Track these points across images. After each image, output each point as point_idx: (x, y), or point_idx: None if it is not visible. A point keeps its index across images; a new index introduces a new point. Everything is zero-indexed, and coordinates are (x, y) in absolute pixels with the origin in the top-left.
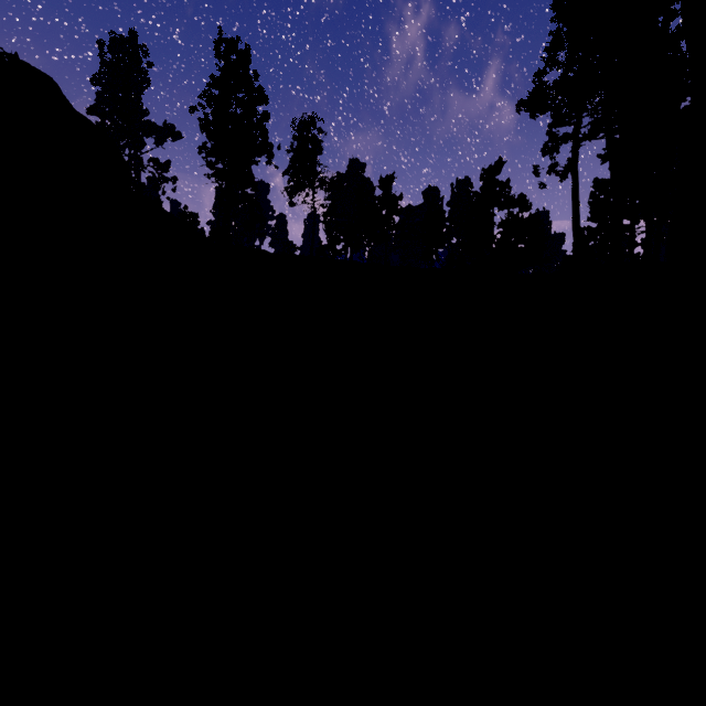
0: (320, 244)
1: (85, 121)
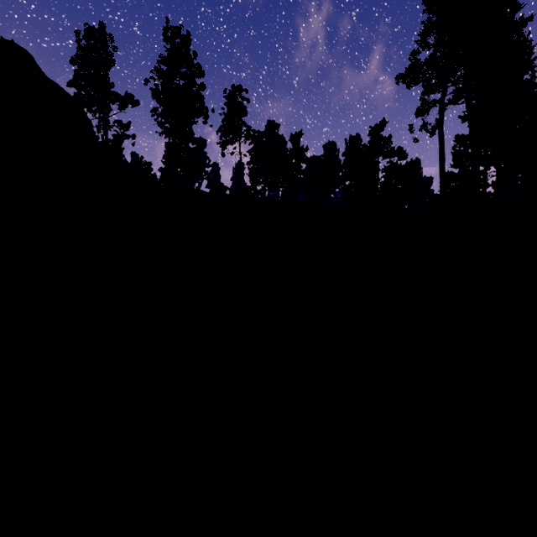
0: (244, 185)
1: (55, 86)
